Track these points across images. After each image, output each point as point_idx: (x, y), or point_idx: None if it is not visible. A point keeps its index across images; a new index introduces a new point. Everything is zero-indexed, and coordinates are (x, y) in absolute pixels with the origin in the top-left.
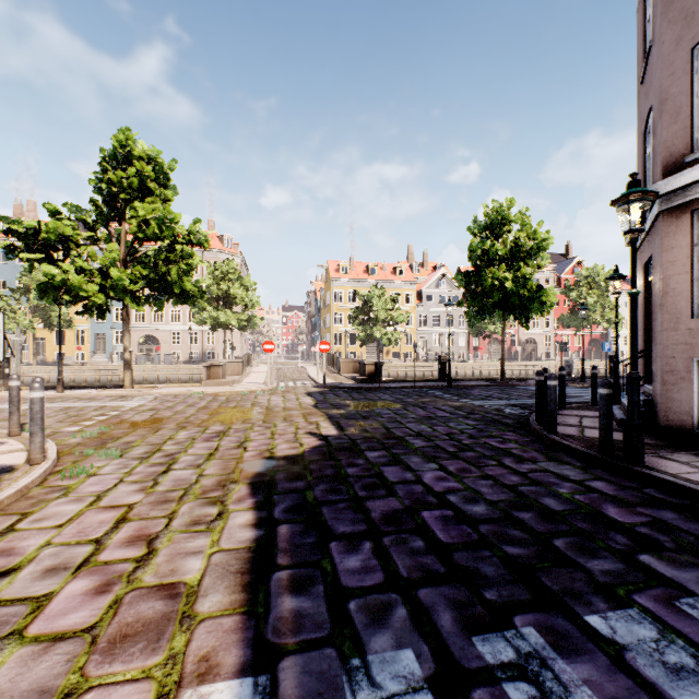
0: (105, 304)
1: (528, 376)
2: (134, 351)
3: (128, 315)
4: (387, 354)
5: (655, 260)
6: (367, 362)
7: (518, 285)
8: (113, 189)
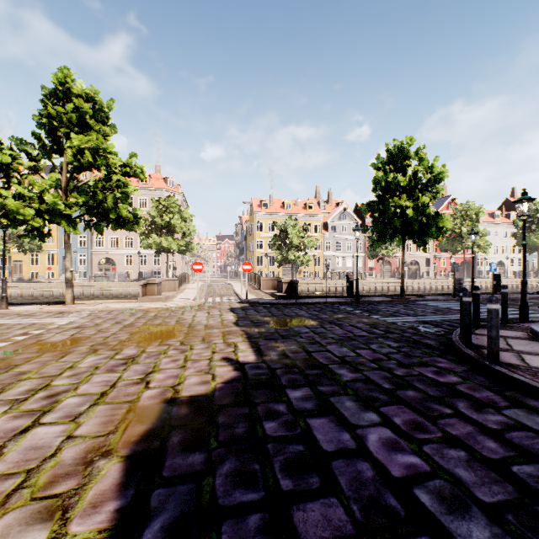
0: (43, 227)
1: (413, 291)
2: (95, 270)
3: (69, 238)
4: (299, 273)
5: None
6: (284, 280)
7: (418, 212)
8: (53, 123)
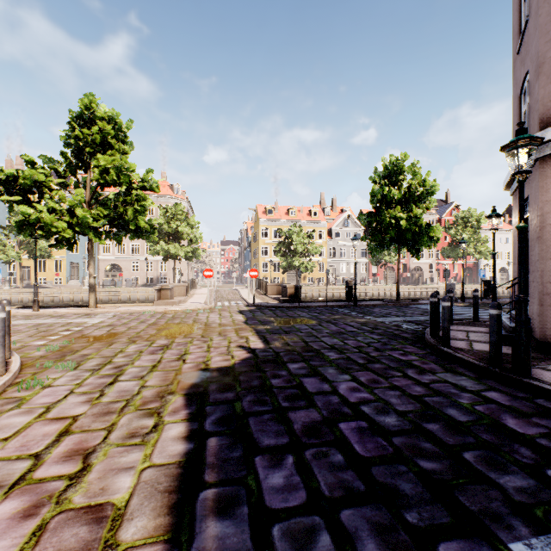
0: (72, 238)
1: (416, 296)
2: (102, 276)
3: (92, 247)
4: (304, 279)
5: (532, 200)
6: (288, 285)
7: (411, 223)
8: (79, 144)
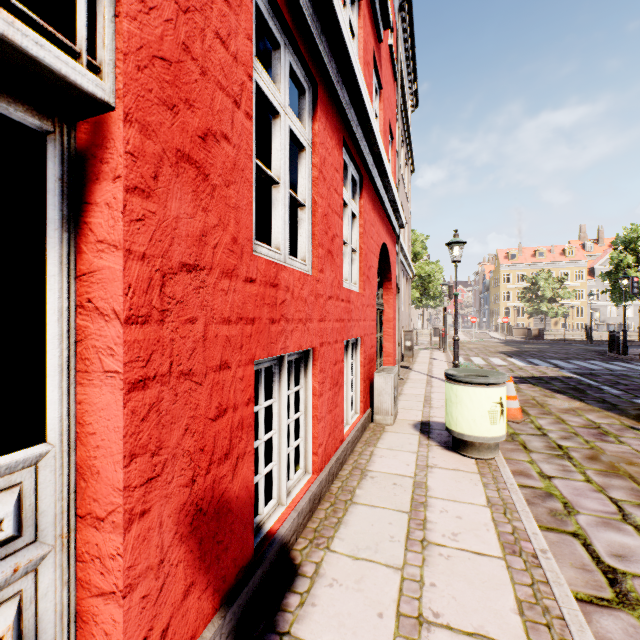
0: None
1: None
2: None
3: None
4: (554, 324)
5: None
6: (532, 328)
7: None
8: None
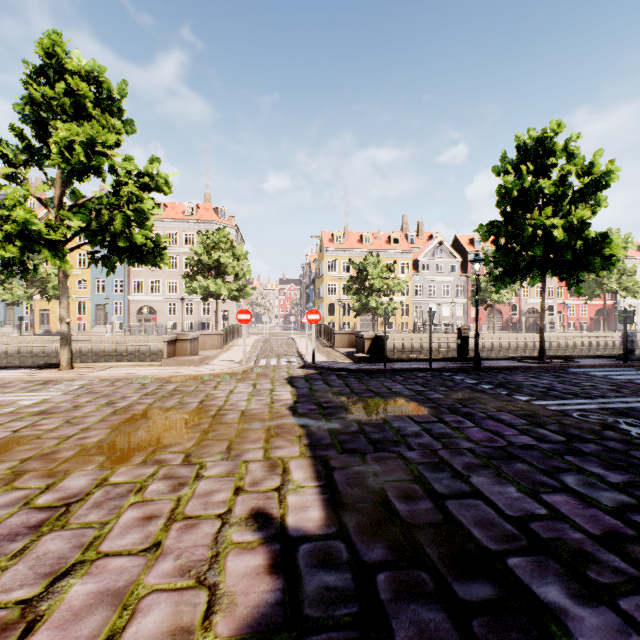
0: (18, 259)
1: (535, 348)
2: (133, 321)
3: (65, 276)
4: (381, 324)
5: None
6: (366, 335)
7: (572, 234)
8: (38, 112)
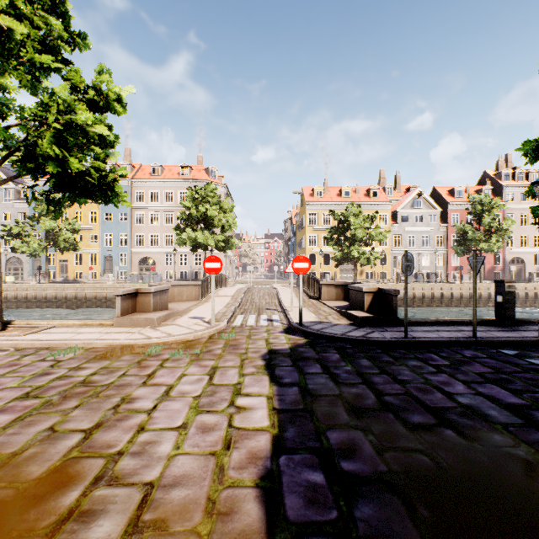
0: None
1: (527, 299)
2: (135, 270)
3: None
4: (360, 274)
5: None
6: (366, 288)
7: None
8: None
